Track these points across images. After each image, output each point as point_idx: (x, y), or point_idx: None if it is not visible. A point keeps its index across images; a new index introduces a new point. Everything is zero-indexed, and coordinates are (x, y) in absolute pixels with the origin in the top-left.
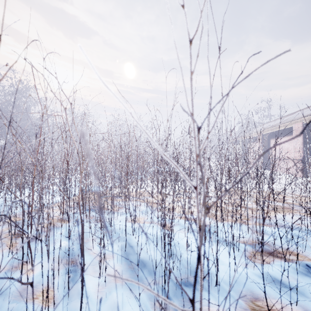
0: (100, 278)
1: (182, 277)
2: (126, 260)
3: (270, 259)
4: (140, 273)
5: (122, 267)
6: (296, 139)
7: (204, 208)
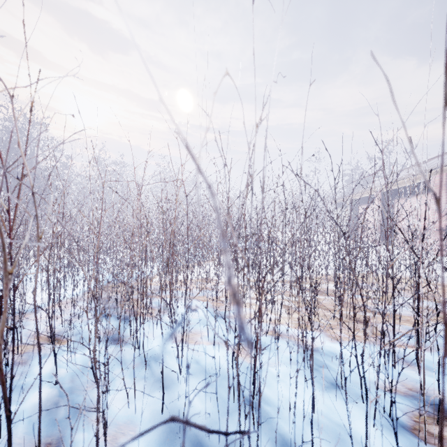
0: None
1: None
2: (160, 443)
3: None
4: None
5: None
6: None
7: None
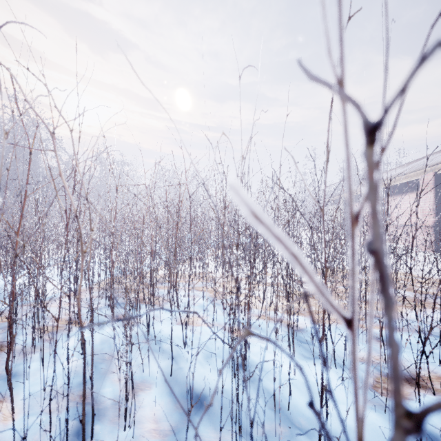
0: (125, 429)
1: (265, 428)
2: (171, 394)
3: (409, 391)
4: (194, 419)
5: (164, 407)
6: (424, 196)
7: (395, 409)
